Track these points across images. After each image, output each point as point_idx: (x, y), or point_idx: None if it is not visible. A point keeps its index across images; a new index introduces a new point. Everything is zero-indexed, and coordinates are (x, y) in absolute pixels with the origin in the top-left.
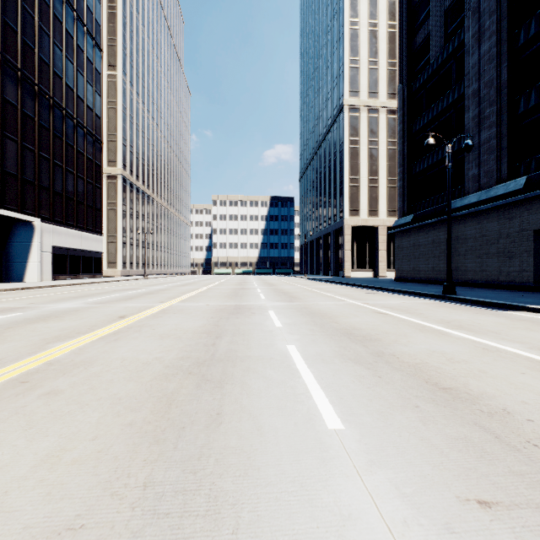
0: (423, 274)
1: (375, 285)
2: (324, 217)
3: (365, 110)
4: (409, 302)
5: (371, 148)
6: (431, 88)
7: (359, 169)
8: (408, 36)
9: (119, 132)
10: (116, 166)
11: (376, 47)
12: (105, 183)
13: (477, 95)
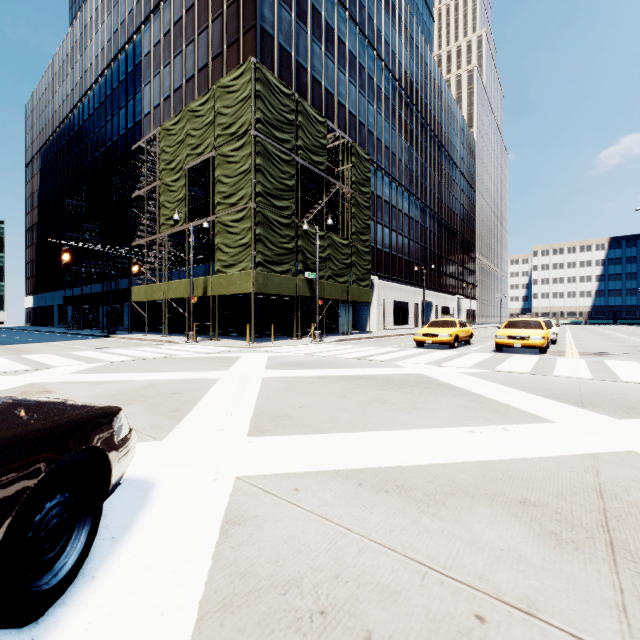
0: None
1: None
2: None
3: None
4: None
5: None
6: None
7: None
8: None
9: None
10: None
11: None
12: None
13: None
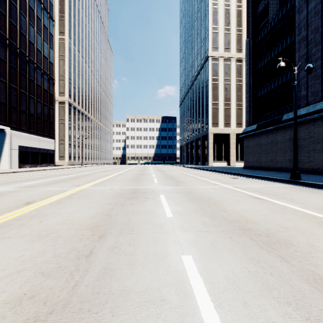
0: (264, 164)
1: (233, 171)
2: (195, 128)
3: (222, 60)
4: (269, 186)
5: (226, 83)
6: (269, 39)
7: (218, 97)
8: (253, 6)
9: (66, 74)
10: (64, 96)
11: (229, 19)
12: (58, 106)
13: (306, 39)
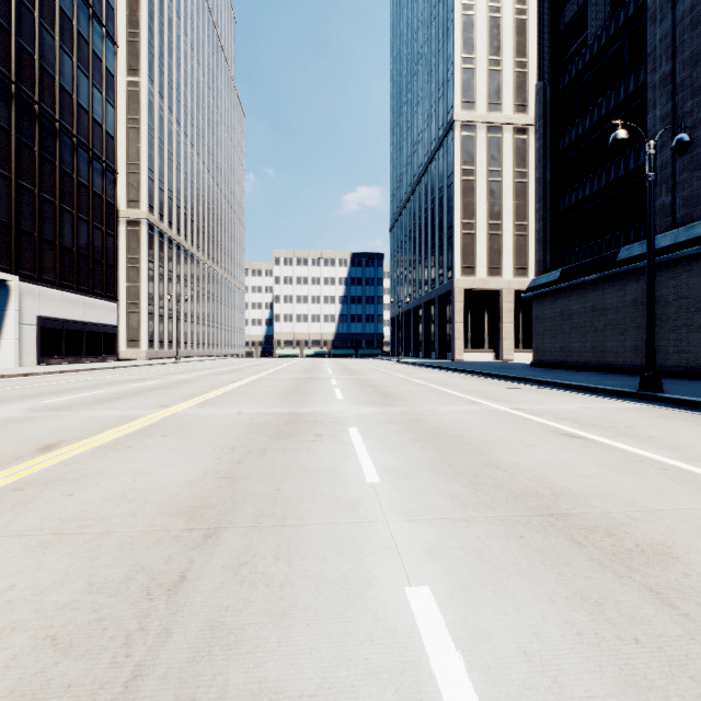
0: (578, 357)
1: (509, 374)
2: (425, 278)
3: (484, 129)
4: (594, 407)
5: (492, 180)
6: (589, 82)
7: (476, 210)
8: (552, 11)
9: (143, 160)
10: (138, 208)
11: (499, 41)
12: (124, 231)
13: (671, 82)
